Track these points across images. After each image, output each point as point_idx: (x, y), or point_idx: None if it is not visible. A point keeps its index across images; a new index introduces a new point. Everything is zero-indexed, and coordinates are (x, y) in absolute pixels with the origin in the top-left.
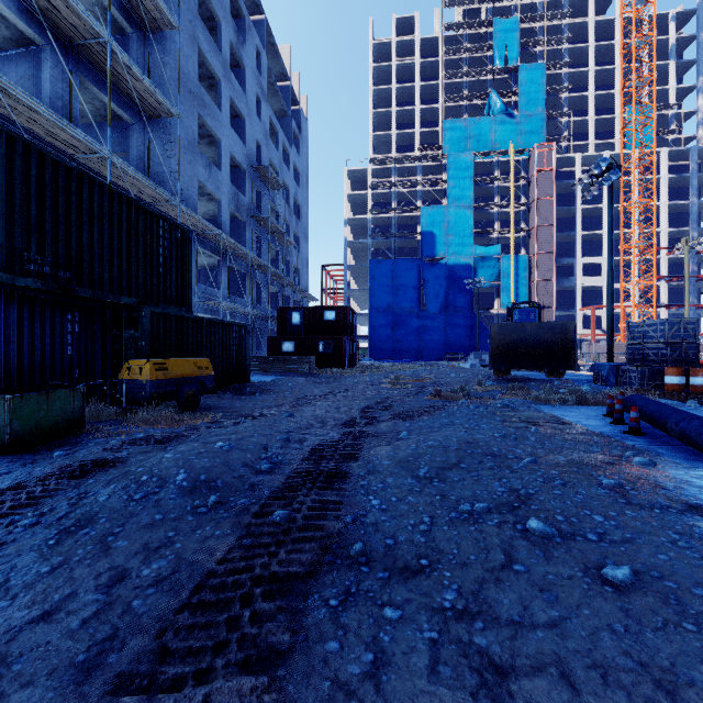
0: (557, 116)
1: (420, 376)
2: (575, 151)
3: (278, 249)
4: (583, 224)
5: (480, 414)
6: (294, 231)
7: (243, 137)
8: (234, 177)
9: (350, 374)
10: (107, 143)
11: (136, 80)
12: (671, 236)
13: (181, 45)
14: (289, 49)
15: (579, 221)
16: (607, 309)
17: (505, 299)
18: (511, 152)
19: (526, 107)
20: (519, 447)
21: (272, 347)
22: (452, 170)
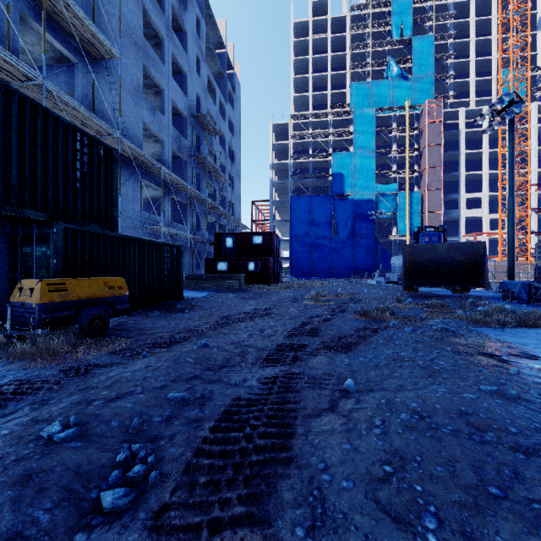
0: (444, 79)
1: (337, 292)
2: (458, 106)
3: (215, 186)
4: (465, 166)
5: (423, 341)
6: (229, 172)
7: (184, 90)
8: (177, 124)
9: (275, 289)
10: (56, 83)
11: (77, 19)
12: (539, 175)
13: (126, 1)
14: (225, 23)
15: (462, 163)
16: (509, 231)
17: (402, 227)
18: (406, 107)
19: (418, 71)
20: (540, 420)
21: (209, 267)
22: (357, 123)
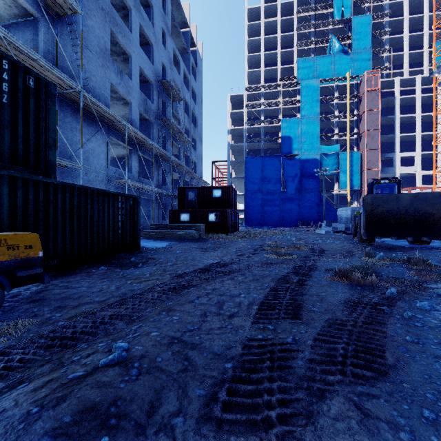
0: (380, 53)
1: (293, 242)
2: (392, 77)
3: (180, 147)
4: (399, 129)
5: None
6: (192, 135)
7: (151, 59)
8: (145, 89)
9: (233, 239)
10: (22, 40)
11: None
12: None
13: None
14: (188, 5)
15: (397, 126)
16: None
17: (343, 183)
18: (347, 77)
19: (357, 46)
20: None
21: (173, 217)
22: (304, 93)
